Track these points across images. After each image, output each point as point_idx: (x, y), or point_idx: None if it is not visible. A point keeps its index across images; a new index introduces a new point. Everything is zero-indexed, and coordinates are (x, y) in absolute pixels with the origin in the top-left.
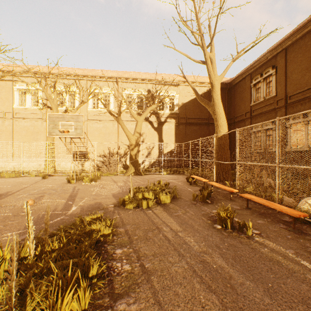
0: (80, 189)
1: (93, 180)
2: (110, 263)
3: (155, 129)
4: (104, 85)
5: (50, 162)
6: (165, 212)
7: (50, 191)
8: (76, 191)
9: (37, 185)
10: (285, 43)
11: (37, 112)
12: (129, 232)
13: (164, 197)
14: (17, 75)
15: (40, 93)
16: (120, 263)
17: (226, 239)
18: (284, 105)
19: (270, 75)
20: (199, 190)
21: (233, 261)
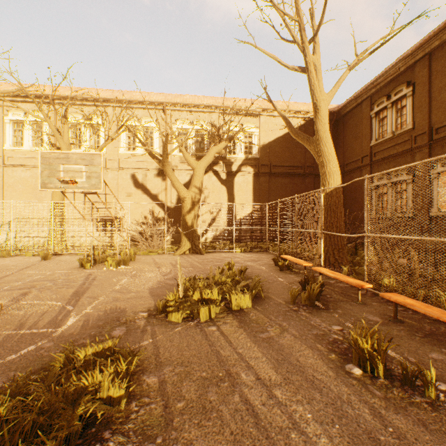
0: (97, 280)
1: (121, 262)
2: None
3: (223, 182)
4: (145, 114)
5: (57, 233)
6: (243, 329)
7: (44, 284)
8: (87, 284)
9: (28, 272)
10: (429, 43)
11: None
12: (168, 386)
13: (239, 298)
14: (10, 99)
15: (46, 127)
16: None
17: (386, 411)
18: (427, 143)
19: (403, 96)
20: (299, 282)
21: None
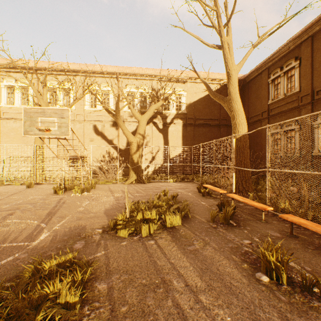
0: (66, 203)
1: (85, 190)
2: None
3: (160, 130)
4: (103, 81)
5: (39, 168)
6: (175, 243)
7: (26, 206)
8: (58, 206)
9: (15, 197)
10: (312, 28)
11: None
12: (115, 292)
13: (172, 218)
14: (5, 70)
15: (31, 90)
16: None
17: (291, 315)
18: (310, 102)
19: (292, 67)
20: (217, 205)
21: None
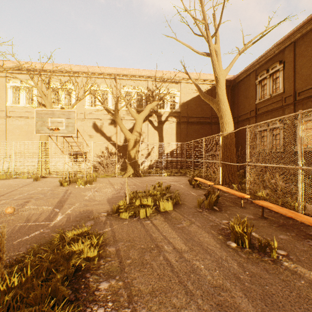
0: (72, 193)
1: (87, 182)
2: (89, 309)
3: (155, 128)
4: (102, 82)
5: (44, 163)
6: (167, 222)
7: (38, 196)
8: (66, 196)
9: (26, 189)
10: (294, 35)
11: (32, 110)
12: (121, 252)
13: (165, 204)
14: (11, 72)
15: (35, 90)
16: (103, 309)
17: (246, 264)
18: (292, 102)
19: (277, 70)
20: (204, 194)
21: (262, 305)
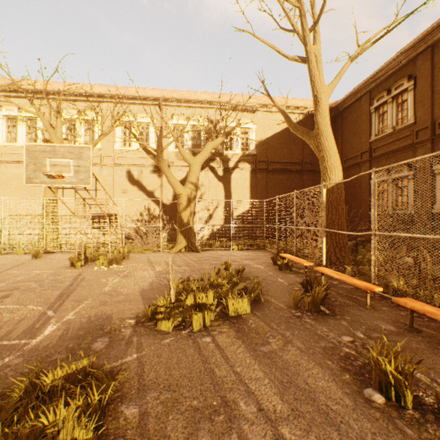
0: (86, 280)
1: (113, 261)
2: None
3: (220, 178)
4: (140, 110)
5: (50, 231)
6: (241, 341)
7: (29, 285)
8: (75, 285)
9: (15, 272)
10: (432, 35)
11: None
12: (151, 421)
13: (237, 302)
14: (3, 94)
15: (40, 122)
16: None
17: None
18: (429, 138)
19: (404, 90)
20: (301, 284)
21: None
